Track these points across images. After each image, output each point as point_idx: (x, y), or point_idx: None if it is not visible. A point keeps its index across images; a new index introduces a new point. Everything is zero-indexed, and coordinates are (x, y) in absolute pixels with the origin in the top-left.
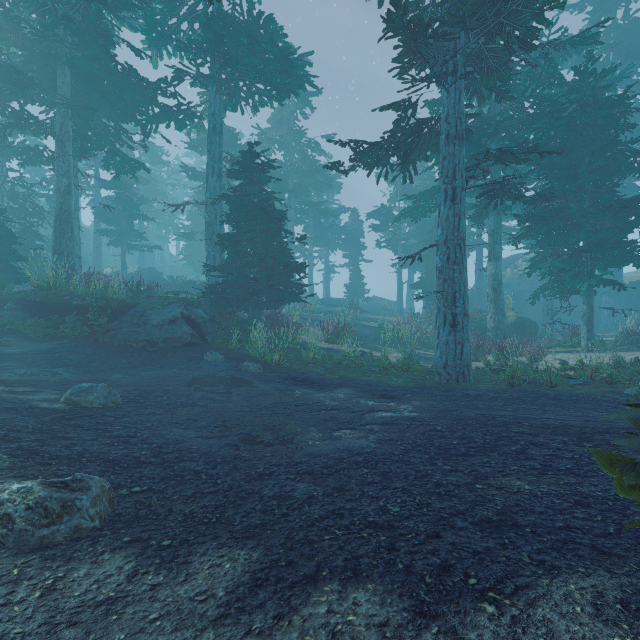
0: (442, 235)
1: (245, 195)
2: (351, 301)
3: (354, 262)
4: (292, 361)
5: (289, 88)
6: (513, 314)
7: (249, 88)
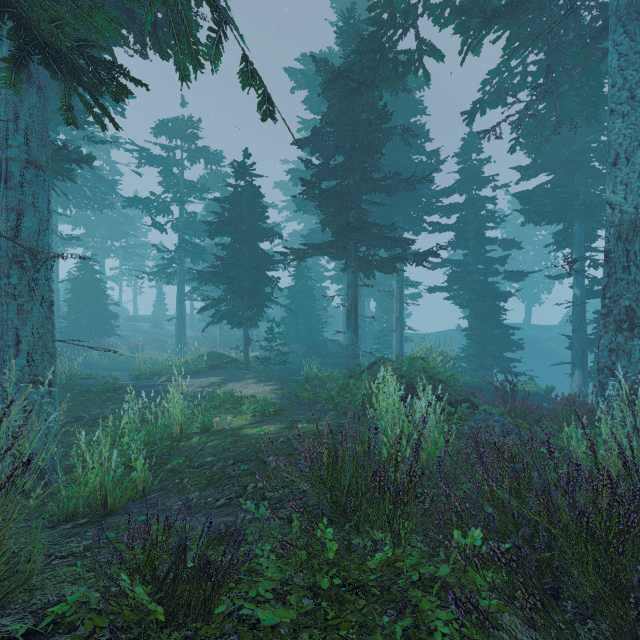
0: (178, 315)
1: (83, 281)
2: (154, 320)
3: (159, 288)
4: (113, 364)
5: (107, 206)
6: (239, 334)
7: (78, 201)
